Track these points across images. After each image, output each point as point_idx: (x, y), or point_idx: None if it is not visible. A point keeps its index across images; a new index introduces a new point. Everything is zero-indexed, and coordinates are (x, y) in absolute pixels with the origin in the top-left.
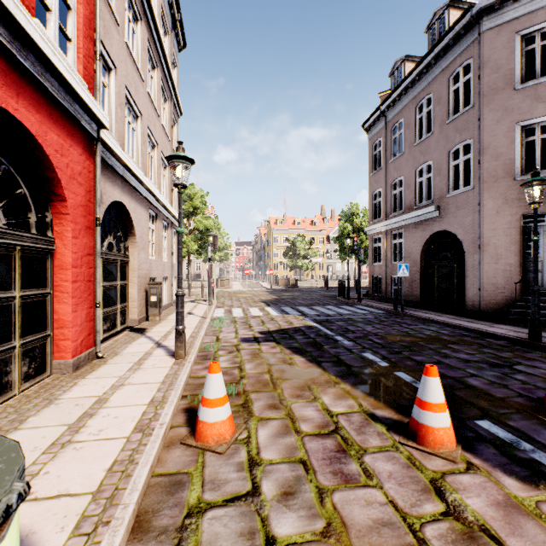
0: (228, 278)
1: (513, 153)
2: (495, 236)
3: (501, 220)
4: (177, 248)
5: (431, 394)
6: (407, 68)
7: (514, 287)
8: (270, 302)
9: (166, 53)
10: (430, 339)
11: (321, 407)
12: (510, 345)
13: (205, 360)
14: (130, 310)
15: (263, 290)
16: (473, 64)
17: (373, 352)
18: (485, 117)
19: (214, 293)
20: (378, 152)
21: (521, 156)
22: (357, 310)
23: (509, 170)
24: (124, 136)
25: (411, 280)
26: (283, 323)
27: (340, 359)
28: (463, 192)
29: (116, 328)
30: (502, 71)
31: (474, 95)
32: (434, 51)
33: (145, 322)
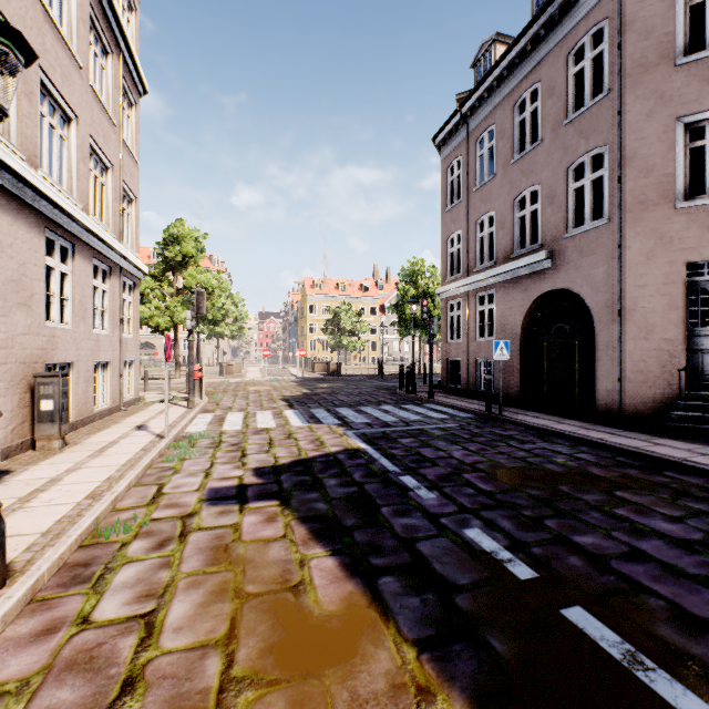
0: (240, 362)
1: (672, 165)
2: (644, 297)
3: (653, 271)
4: (136, 313)
5: None
6: (498, 53)
7: (674, 377)
8: (296, 400)
9: None
10: (573, 476)
11: None
12: None
13: (69, 587)
14: None
15: (290, 379)
16: (608, 28)
17: (485, 525)
18: (628, 109)
19: (203, 386)
20: (456, 177)
21: (684, 171)
22: (431, 414)
23: (666, 192)
24: None
25: (507, 365)
26: (307, 445)
27: (420, 557)
28: (592, 229)
29: None
30: (655, 36)
31: (611, 75)
32: (545, 14)
33: (26, 454)
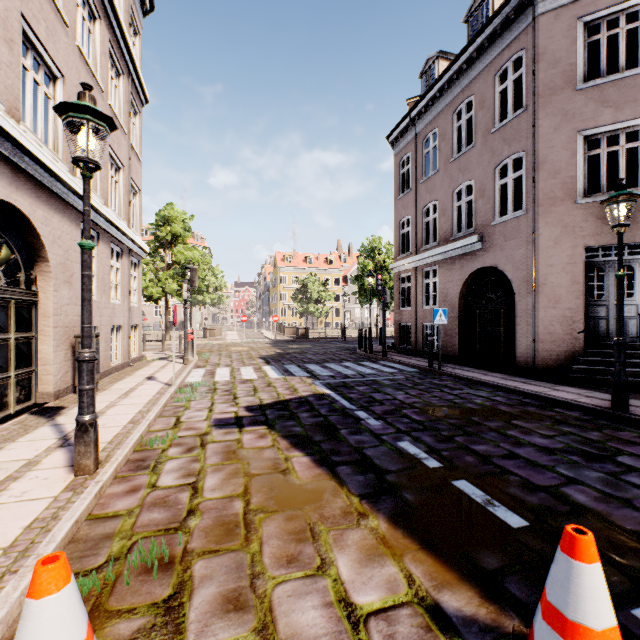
0: (221, 326)
1: (574, 169)
2: (552, 274)
3: (560, 253)
4: (139, 286)
5: (589, 607)
6: (441, 67)
7: (576, 338)
8: (271, 358)
9: (115, 1)
10: (485, 411)
11: (333, 593)
12: (590, 417)
13: (137, 471)
14: (41, 379)
15: (265, 341)
16: (525, 57)
17: (413, 440)
18: (540, 123)
19: (194, 346)
20: (406, 170)
21: (583, 174)
22: (383, 369)
23: (570, 190)
24: (20, 96)
25: (447, 328)
26: (284, 391)
27: (366, 457)
28: (513, 218)
29: (5, 409)
30: (561, 66)
31: (527, 95)
32: (477, 41)
33: (69, 396)
